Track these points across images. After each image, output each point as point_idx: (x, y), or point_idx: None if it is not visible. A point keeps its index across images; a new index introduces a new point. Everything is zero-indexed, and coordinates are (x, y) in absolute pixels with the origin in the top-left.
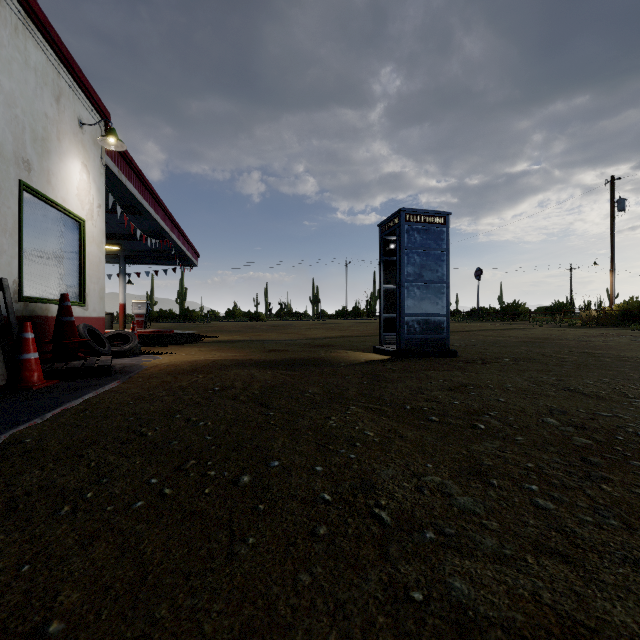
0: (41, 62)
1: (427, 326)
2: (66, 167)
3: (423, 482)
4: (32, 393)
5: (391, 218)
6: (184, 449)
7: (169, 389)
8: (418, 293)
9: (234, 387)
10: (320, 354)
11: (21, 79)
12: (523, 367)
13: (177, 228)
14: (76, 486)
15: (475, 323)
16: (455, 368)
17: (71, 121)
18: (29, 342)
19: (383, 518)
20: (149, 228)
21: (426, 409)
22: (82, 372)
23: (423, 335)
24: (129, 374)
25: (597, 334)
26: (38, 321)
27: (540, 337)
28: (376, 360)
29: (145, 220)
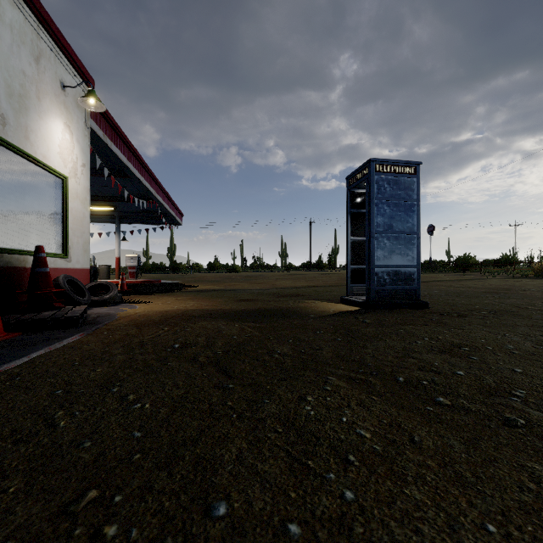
0: (18, 21)
1: (397, 277)
2: (47, 125)
3: None
4: None
5: (359, 170)
6: (93, 459)
7: (128, 345)
8: (388, 244)
9: (196, 344)
10: (289, 304)
11: None
12: (508, 321)
13: (162, 190)
14: None
15: (429, 274)
16: (432, 322)
17: (52, 82)
18: None
19: None
20: (138, 190)
21: (426, 383)
22: (53, 322)
23: (393, 286)
24: (97, 325)
25: None
26: (14, 272)
27: (501, 288)
28: (345, 311)
29: (133, 183)
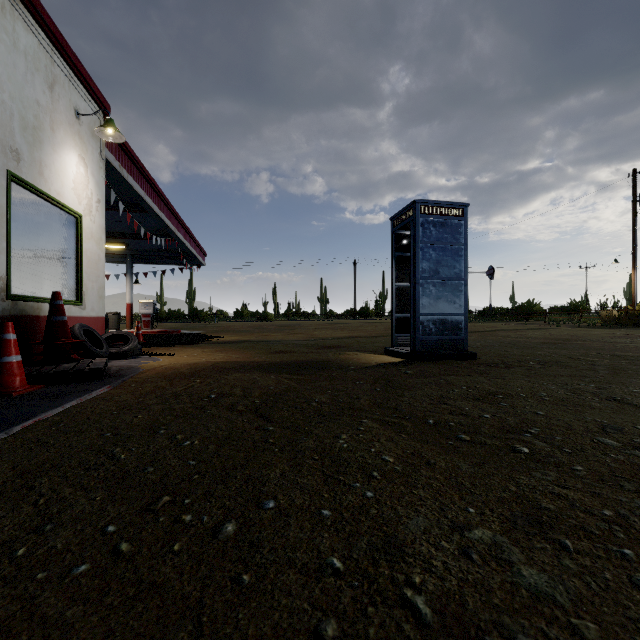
0: (32, 46)
1: (443, 326)
2: (61, 159)
3: (468, 540)
4: (10, 400)
5: (404, 211)
6: (159, 479)
7: (161, 396)
8: (434, 291)
9: (232, 394)
10: (328, 356)
11: (9, 62)
12: (553, 372)
13: (183, 226)
14: (9, 536)
15: (488, 323)
16: (476, 372)
17: (66, 111)
18: (10, 344)
19: (420, 609)
20: (154, 226)
21: (453, 424)
22: (73, 375)
23: (439, 336)
24: (122, 378)
25: (621, 335)
26: (29, 321)
27: (561, 338)
28: (388, 363)
29: (150, 218)
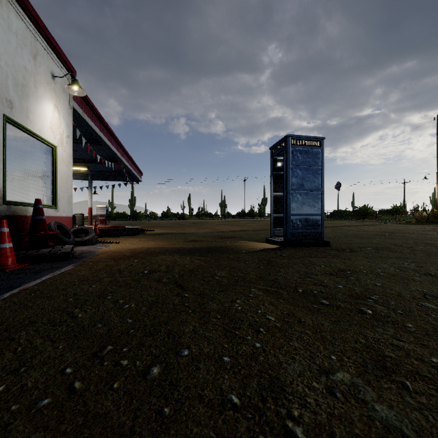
0: (21, 29)
1: (307, 223)
2: (41, 107)
3: (333, 382)
4: (4, 274)
5: (279, 142)
6: (105, 333)
7: (110, 271)
8: (300, 198)
9: (159, 270)
10: (226, 243)
11: (5, 40)
12: (384, 255)
13: (126, 154)
14: None
15: (336, 221)
16: (330, 255)
17: (45, 74)
18: (5, 235)
19: (299, 437)
20: (107, 154)
21: (316, 292)
22: (49, 257)
23: (304, 230)
24: (83, 259)
25: (430, 229)
26: (19, 219)
27: (388, 231)
28: (268, 248)
29: (104, 149)
